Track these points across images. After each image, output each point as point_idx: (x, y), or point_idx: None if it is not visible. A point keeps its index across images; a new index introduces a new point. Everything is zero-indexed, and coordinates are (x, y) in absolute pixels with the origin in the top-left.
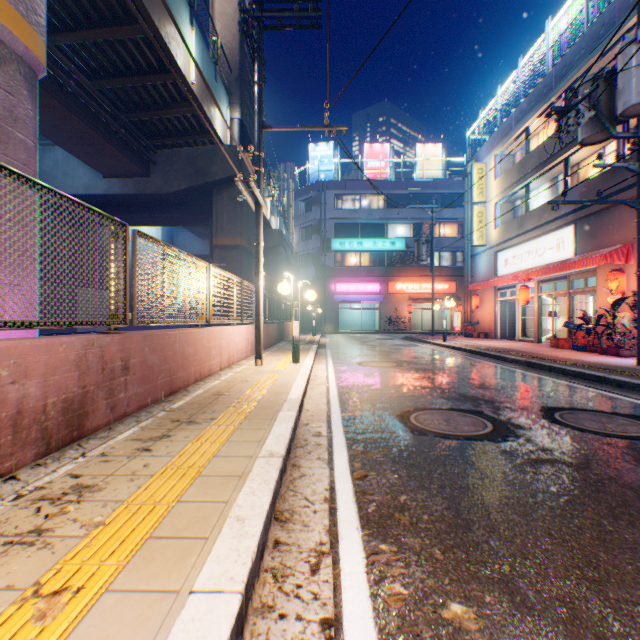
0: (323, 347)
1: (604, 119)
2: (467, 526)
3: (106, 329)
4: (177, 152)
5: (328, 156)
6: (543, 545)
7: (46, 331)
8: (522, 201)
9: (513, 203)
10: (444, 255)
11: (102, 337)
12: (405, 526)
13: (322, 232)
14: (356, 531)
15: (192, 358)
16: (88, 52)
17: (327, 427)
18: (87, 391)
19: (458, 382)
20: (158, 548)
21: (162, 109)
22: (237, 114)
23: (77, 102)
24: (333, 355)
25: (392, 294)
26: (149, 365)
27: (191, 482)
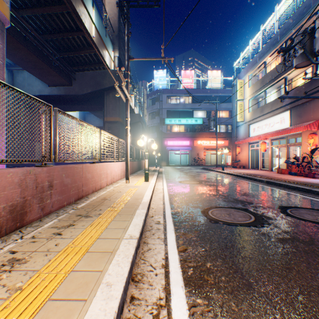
0: (161, 173)
1: (308, 54)
2: (249, 285)
3: (50, 164)
4: (86, 73)
5: (163, 77)
6: (299, 299)
7: (19, 165)
8: (262, 99)
9: (257, 100)
10: (222, 126)
11: (36, 169)
12: (211, 285)
13: (160, 115)
14: (181, 289)
15: (90, 179)
16: (39, 20)
17: (163, 218)
18: (26, 200)
19: (232, 192)
20: (52, 309)
21: (78, 50)
22: (117, 54)
23: (33, 46)
24: (166, 177)
25: (195, 146)
26: (65, 184)
27: (81, 257)
